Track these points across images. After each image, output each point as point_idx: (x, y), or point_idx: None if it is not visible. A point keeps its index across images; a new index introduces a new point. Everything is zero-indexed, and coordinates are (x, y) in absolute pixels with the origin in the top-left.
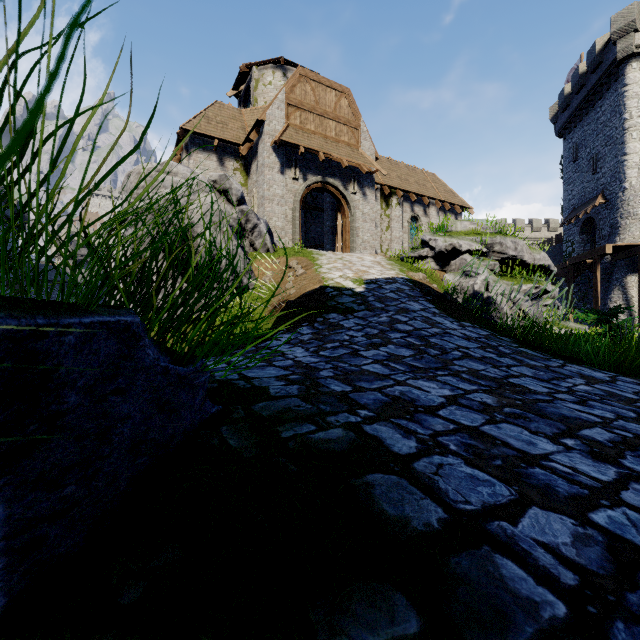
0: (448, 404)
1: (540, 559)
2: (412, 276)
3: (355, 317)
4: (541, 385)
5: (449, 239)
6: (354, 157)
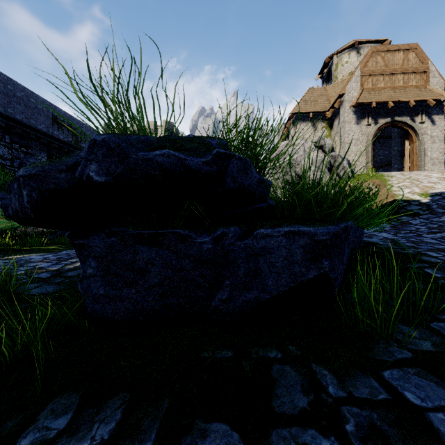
0: None
1: None
2: None
3: (420, 218)
4: None
5: None
6: (421, 95)
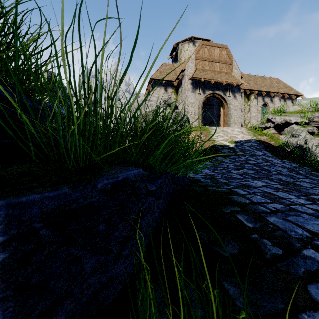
0: (262, 187)
1: (269, 208)
2: (260, 138)
3: (229, 158)
4: (309, 185)
5: (283, 117)
6: (229, 79)
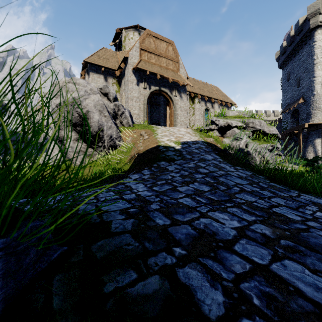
0: (239, 237)
1: None
2: (206, 140)
3: (175, 164)
4: (294, 213)
5: (226, 120)
6: (175, 77)
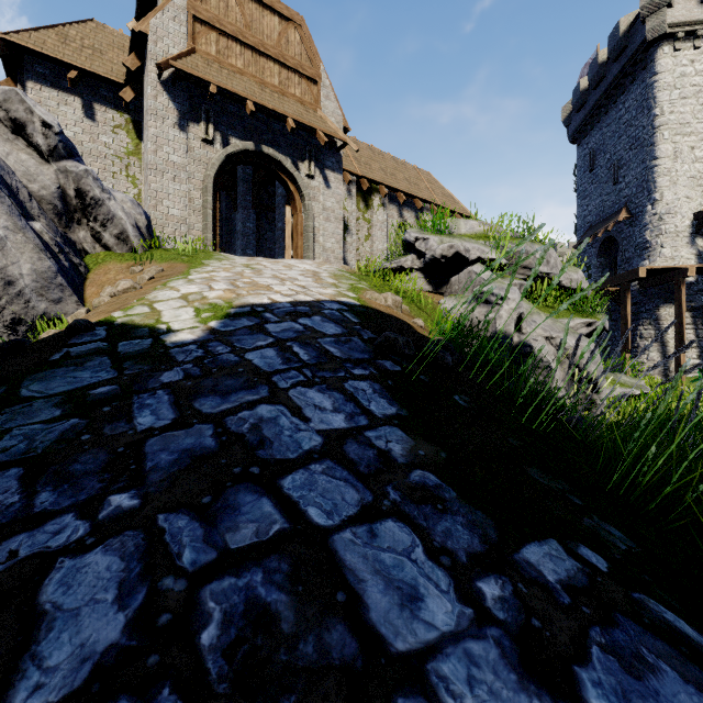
0: None
1: None
2: (370, 299)
3: None
4: None
5: (448, 239)
6: (308, 119)
